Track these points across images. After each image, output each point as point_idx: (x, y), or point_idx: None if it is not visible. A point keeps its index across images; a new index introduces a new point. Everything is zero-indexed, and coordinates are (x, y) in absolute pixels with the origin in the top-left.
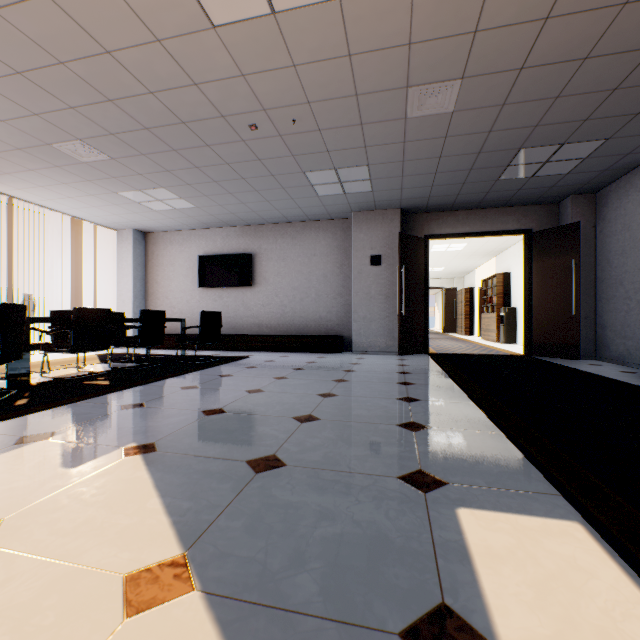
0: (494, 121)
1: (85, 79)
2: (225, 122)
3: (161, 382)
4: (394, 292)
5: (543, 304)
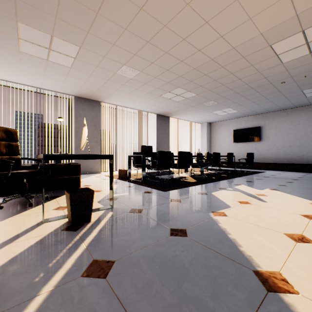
0: None
1: (227, 86)
2: (270, 84)
3: (244, 177)
4: None
5: None
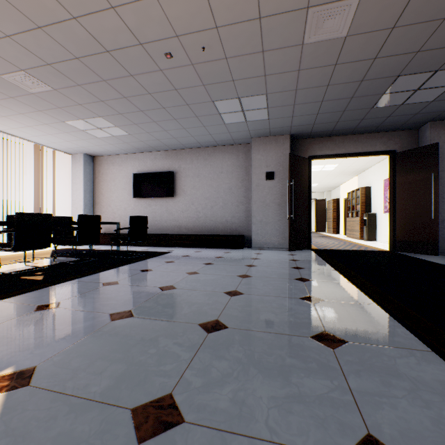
0: (381, 46)
1: (11, 2)
2: (144, 50)
3: (88, 277)
4: (285, 201)
5: (405, 210)
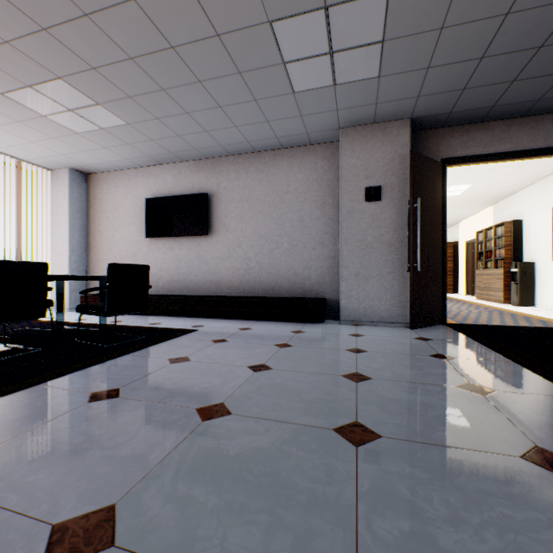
0: None
1: None
2: None
3: None
4: (400, 238)
5: None
